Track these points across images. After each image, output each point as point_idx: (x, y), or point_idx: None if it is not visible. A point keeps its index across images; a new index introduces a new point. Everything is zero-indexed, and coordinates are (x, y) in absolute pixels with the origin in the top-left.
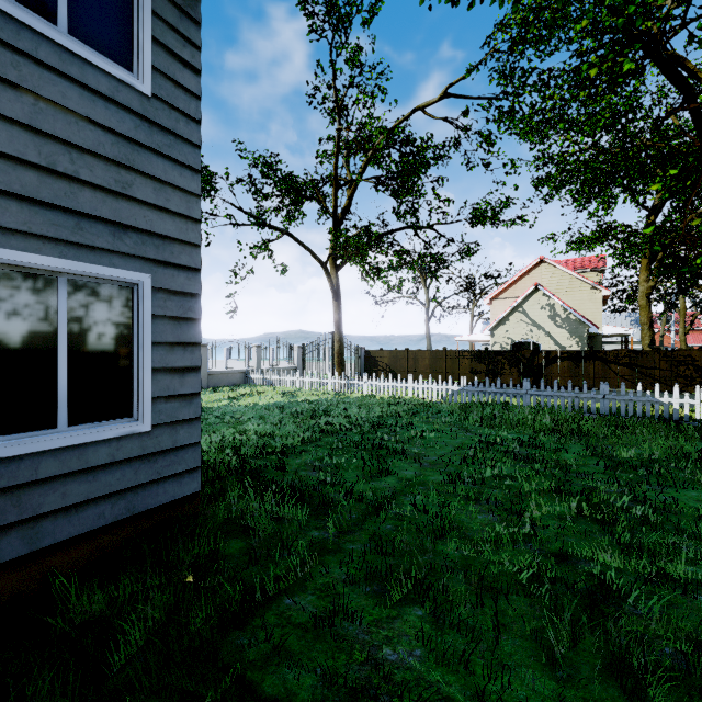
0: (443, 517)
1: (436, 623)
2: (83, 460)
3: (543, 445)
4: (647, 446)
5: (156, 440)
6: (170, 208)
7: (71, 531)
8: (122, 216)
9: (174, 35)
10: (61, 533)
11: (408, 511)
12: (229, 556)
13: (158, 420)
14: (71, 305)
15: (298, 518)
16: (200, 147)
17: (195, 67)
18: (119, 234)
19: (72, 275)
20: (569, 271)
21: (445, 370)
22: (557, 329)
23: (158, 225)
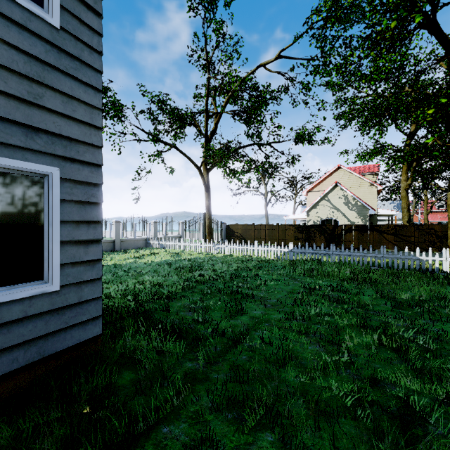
0: (283, 348)
1: (284, 448)
2: None
3: (347, 290)
4: (416, 290)
5: (64, 297)
6: (76, 117)
7: None
8: (33, 121)
9: None
10: None
11: (258, 344)
12: (121, 387)
13: (66, 281)
14: None
15: (177, 351)
16: (101, 72)
17: (97, 11)
18: (31, 134)
19: None
20: (356, 174)
21: (278, 237)
22: (349, 211)
23: (66, 129)
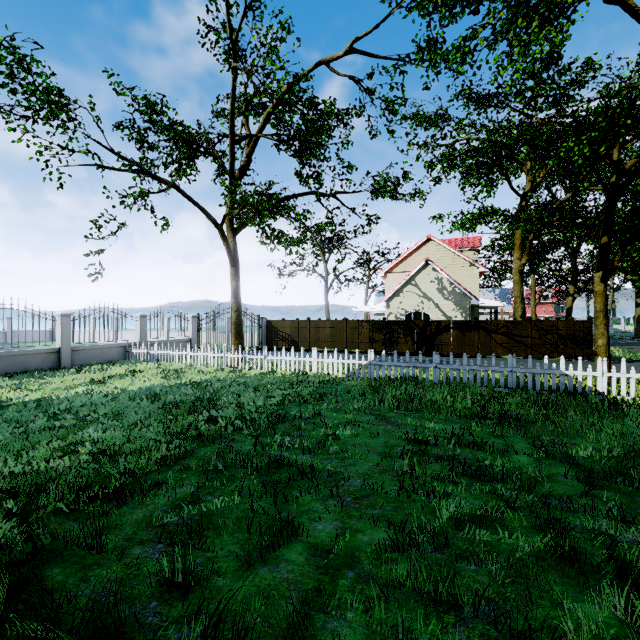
0: None
1: None
2: None
3: (483, 442)
4: (594, 437)
5: None
6: None
7: None
8: None
9: None
10: None
11: None
12: None
13: None
14: None
15: None
16: None
17: None
18: None
19: None
20: (452, 249)
21: (346, 339)
22: (445, 301)
23: None
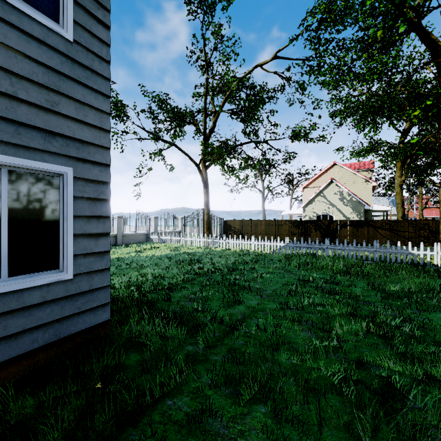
0: (277, 334)
1: (275, 418)
2: (21, 301)
3: (340, 282)
4: (406, 283)
5: (77, 285)
6: (87, 122)
7: (11, 353)
8: (51, 126)
9: (91, 0)
10: (3, 355)
11: (254, 330)
12: (129, 366)
13: (78, 271)
14: (12, 189)
15: (179, 336)
16: (109, 80)
17: (106, 24)
18: (48, 138)
19: (12, 167)
20: (352, 170)
21: (275, 232)
22: (345, 207)
23: (78, 133)
